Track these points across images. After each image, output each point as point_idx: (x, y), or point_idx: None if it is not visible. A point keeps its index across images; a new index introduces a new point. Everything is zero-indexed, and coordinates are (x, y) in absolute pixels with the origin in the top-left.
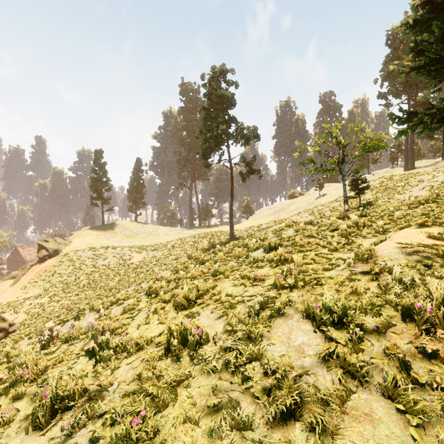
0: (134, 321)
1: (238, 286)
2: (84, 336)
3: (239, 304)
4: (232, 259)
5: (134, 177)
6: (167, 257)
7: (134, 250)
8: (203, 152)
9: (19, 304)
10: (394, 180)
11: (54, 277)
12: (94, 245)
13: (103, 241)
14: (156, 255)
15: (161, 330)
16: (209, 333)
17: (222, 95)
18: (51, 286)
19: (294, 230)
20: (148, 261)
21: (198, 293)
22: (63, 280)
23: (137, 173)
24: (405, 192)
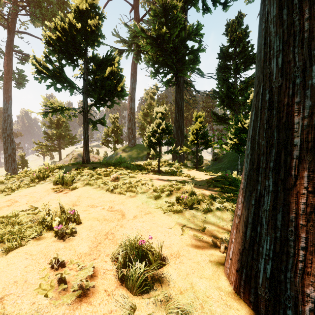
0: None
1: None
2: None
3: None
4: None
5: None
6: None
7: None
8: None
9: None
10: None
11: None
12: None
13: None
14: None
15: None
16: None
17: None
18: None
19: None
20: None
21: None
22: None
23: None
24: None
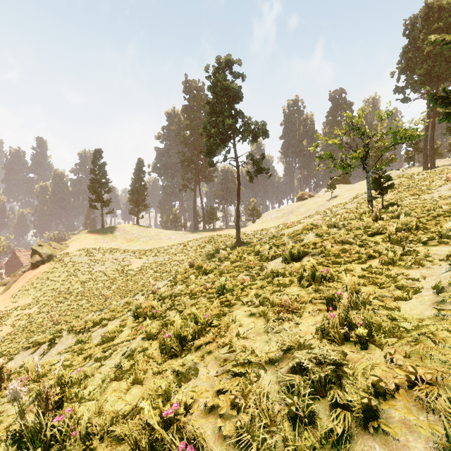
0: (102, 370)
1: (255, 318)
2: (36, 384)
3: (266, 369)
4: (242, 269)
5: (135, 179)
6: (169, 263)
7: (133, 255)
8: (207, 149)
9: (6, 315)
10: (416, 179)
11: (46, 284)
12: (91, 249)
13: (101, 246)
14: (157, 261)
15: (133, 399)
16: (212, 443)
17: (228, 87)
18: (43, 295)
19: (315, 234)
20: (148, 267)
21: (196, 328)
22: (56, 288)
23: (139, 174)
24: (433, 191)
